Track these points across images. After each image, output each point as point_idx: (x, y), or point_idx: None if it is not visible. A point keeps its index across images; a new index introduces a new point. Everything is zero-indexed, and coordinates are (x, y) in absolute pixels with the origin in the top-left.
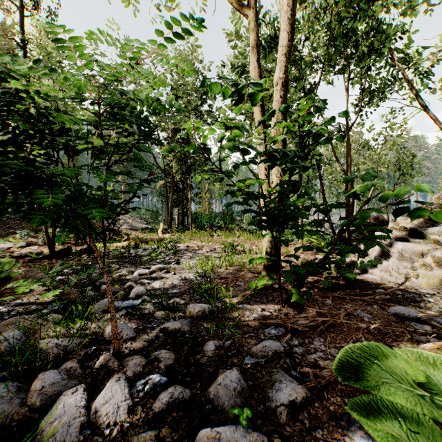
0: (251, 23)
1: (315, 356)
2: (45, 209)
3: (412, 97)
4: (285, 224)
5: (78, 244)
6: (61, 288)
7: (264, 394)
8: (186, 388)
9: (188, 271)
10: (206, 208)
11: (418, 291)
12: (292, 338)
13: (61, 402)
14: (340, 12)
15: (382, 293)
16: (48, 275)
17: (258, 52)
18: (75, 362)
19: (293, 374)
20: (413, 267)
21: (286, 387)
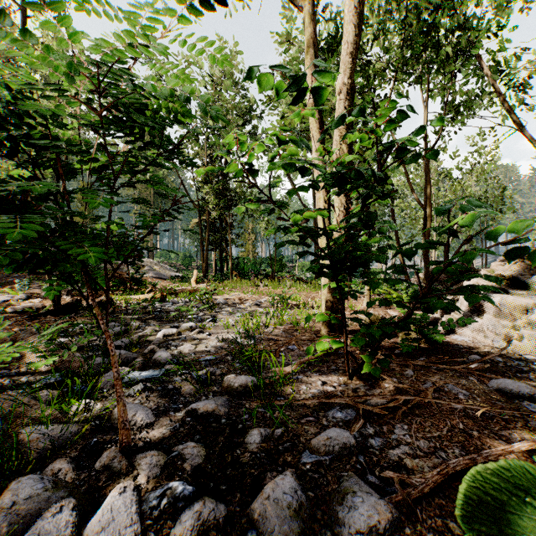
0: (306, 16)
1: (398, 451)
2: (10, 247)
3: (504, 115)
4: (354, 270)
5: None
6: (58, 355)
7: (331, 513)
8: (219, 502)
9: (227, 331)
10: (249, 253)
11: (523, 357)
12: (365, 425)
13: (35, 530)
14: (418, 5)
15: (479, 360)
16: (42, 338)
17: (316, 53)
18: (67, 461)
19: (370, 480)
20: (514, 326)
21: (362, 503)
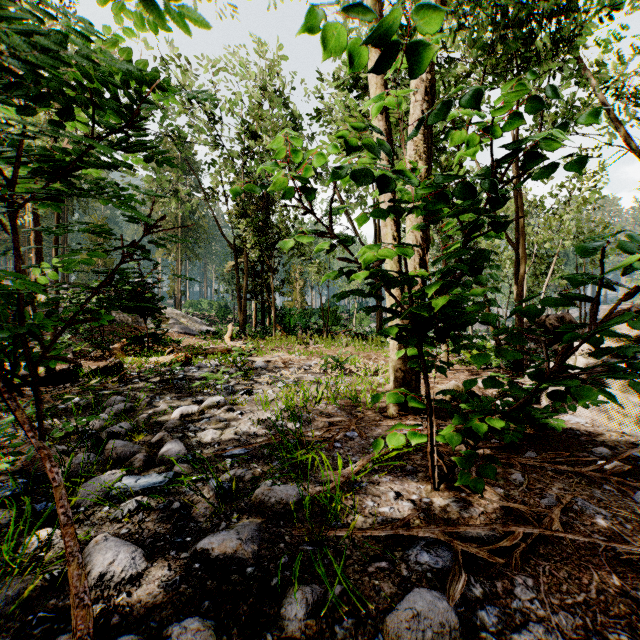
0: None
1: (528, 636)
2: None
3: (612, 133)
4: (442, 335)
5: (98, 358)
6: (12, 459)
7: None
8: None
9: (265, 408)
10: (297, 302)
11: None
12: (468, 579)
13: None
14: None
15: (614, 459)
16: None
17: None
18: None
19: None
20: None
21: None
